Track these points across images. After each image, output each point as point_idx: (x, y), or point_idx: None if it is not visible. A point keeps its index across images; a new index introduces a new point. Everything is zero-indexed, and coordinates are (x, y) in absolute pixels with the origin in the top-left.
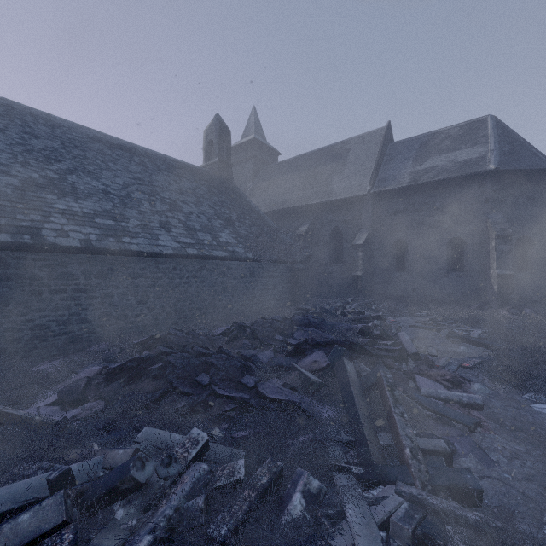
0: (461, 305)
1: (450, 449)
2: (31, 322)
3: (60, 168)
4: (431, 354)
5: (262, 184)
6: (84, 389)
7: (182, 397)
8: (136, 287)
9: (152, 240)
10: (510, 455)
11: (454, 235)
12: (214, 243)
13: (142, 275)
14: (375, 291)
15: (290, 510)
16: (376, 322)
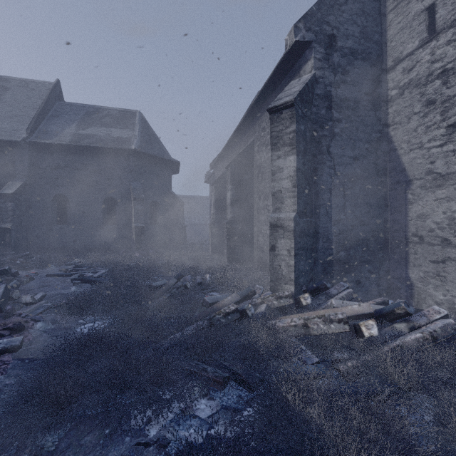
0: (113, 251)
1: None
2: None
3: None
4: (24, 302)
5: None
6: None
7: None
8: None
9: None
10: None
11: (108, 195)
12: None
13: None
14: (34, 244)
15: None
16: None
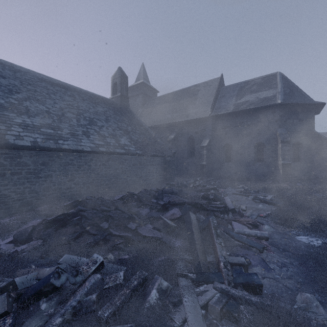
0: (262, 181)
1: (247, 262)
2: None
3: (18, 97)
4: (242, 209)
5: (147, 110)
6: (30, 233)
7: (90, 236)
8: (67, 171)
9: (77, 142)
10: (281, 265)
11: (258, 141)
12: (116, 144)
13: (70, 163)
14: (214, 173)
15: (149, 300)
16: (212, 191)
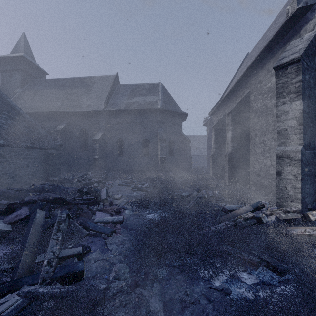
0: (147, 172)
1: (86, 250)
2: None
3: None
4: (115, 198)
5: (30, 92)
6: None
7: None
8: None
9: None
10: (119, 244)
11: (145, 138)
12: None
13: None
14: (107, 167)
15: None
16: (96, 184)
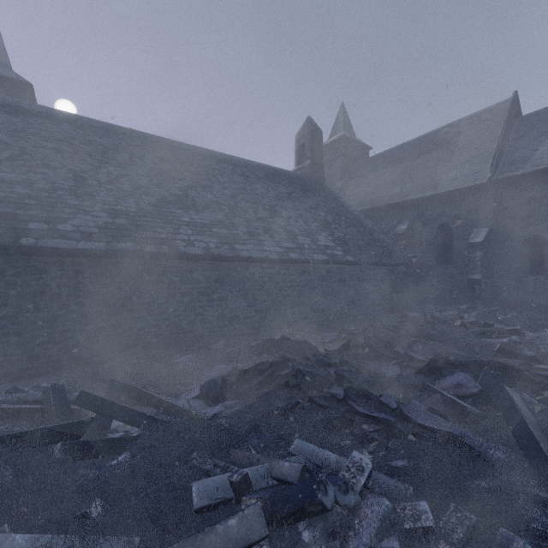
0: None
1: None
2: (168, 321)
3: (182, 185)
4: None
5: (352, 182)
6: (221, 387)
7: (318, 409)
8: (246, 291)
9: (258, 246)
10: None
11: None
12: (313, 247)
13: (251, 279)
14: (498, 298)
15: None
16: (515, 337)
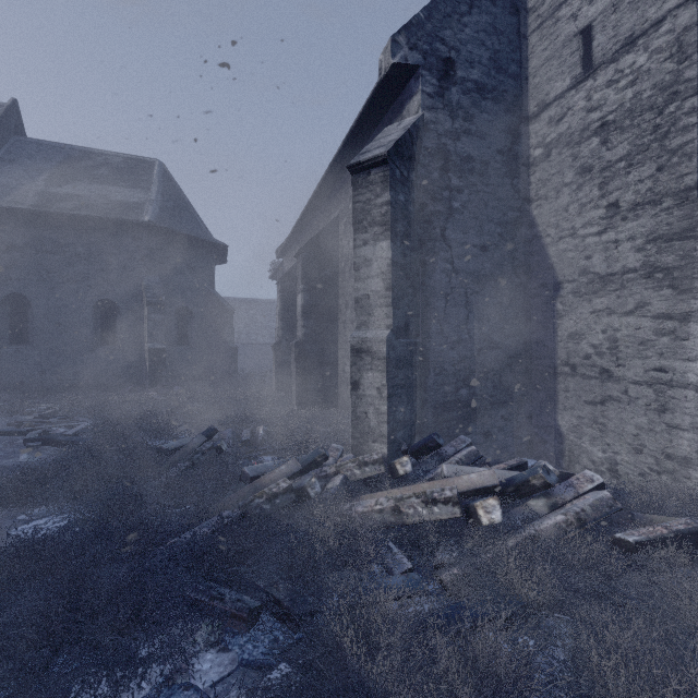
0: (112, 390)
1: None
2: None
3: None
4: None
5: None
6: None
7: None
8: None
9: None
10: None
11: (103, 296)
12: None
13: None
14: None
15: None
16: None
